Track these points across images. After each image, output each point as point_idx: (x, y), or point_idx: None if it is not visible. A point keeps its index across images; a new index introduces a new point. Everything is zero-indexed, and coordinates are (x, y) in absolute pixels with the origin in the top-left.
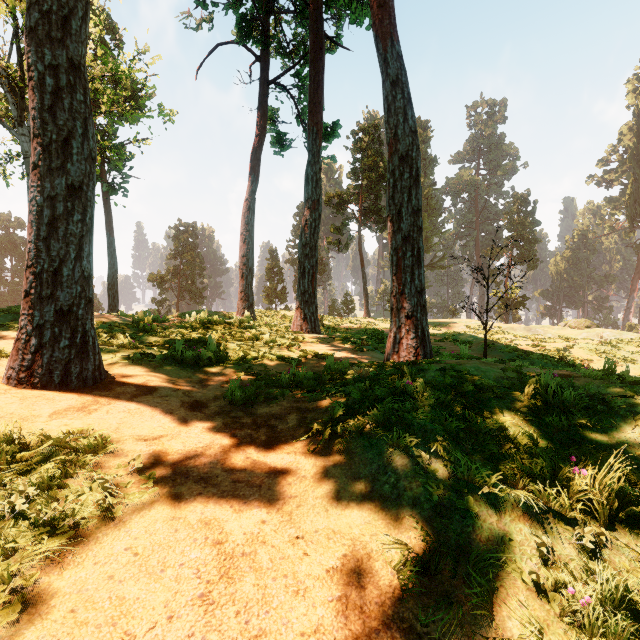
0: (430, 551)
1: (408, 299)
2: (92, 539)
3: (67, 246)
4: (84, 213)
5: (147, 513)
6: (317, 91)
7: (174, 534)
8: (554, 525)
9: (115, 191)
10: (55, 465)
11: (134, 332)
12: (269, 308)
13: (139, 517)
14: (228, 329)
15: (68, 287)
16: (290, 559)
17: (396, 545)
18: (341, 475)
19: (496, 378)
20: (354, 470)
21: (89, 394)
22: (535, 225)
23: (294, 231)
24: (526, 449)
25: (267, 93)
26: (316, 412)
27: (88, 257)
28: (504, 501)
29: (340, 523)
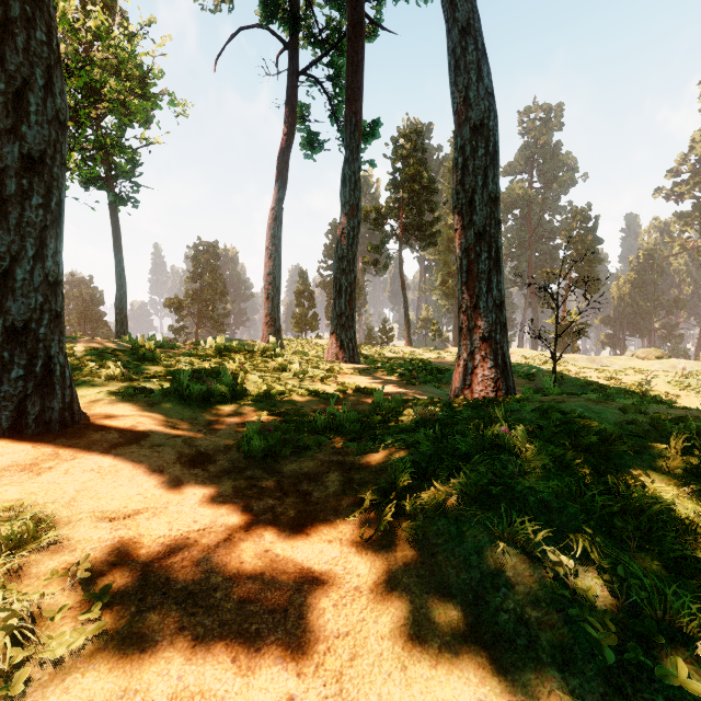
0: None
1: (484, 315)
2: None
3: (22, 239)
4: (48, 196)
5: (77, 681)
6: (356, 74)
7: None
8: None
9: (123, 202)
10: None
11: (131, 360)
12: (298, 337)
13: (60, 692)
14: (249, 357)
15: (23, 296)
16: None
17: None
18: (419, 588)
19: (618, 422)
20: (439, 578)
21: (49, 444)
22: (597, 243)
23: (326, 251)
24: None
25: (296, 85)
26: (366, 471)
27: (55, 256)
28: None
29: None
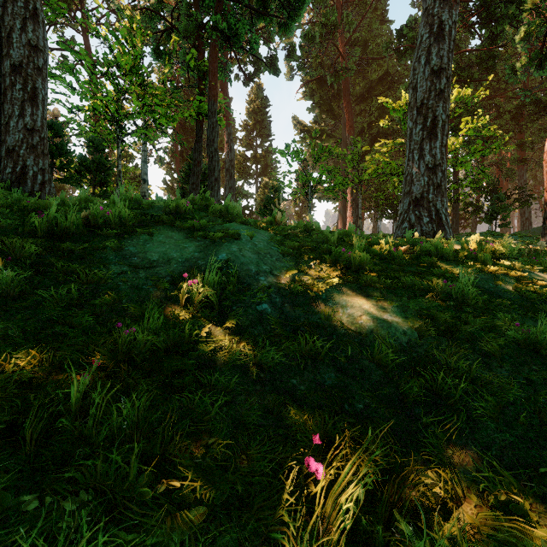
0: None
1: None
2: None
3: None
4: None
5: None
6: None
7: None
8: None
9: None
10: None
11: None
12: None
13: None
14: None
15: None
16: None
17: None
18: None
19: None
20: None
21: None
22: None
23: None
24: None
25: None
26: None
27: None
28: None
29: None
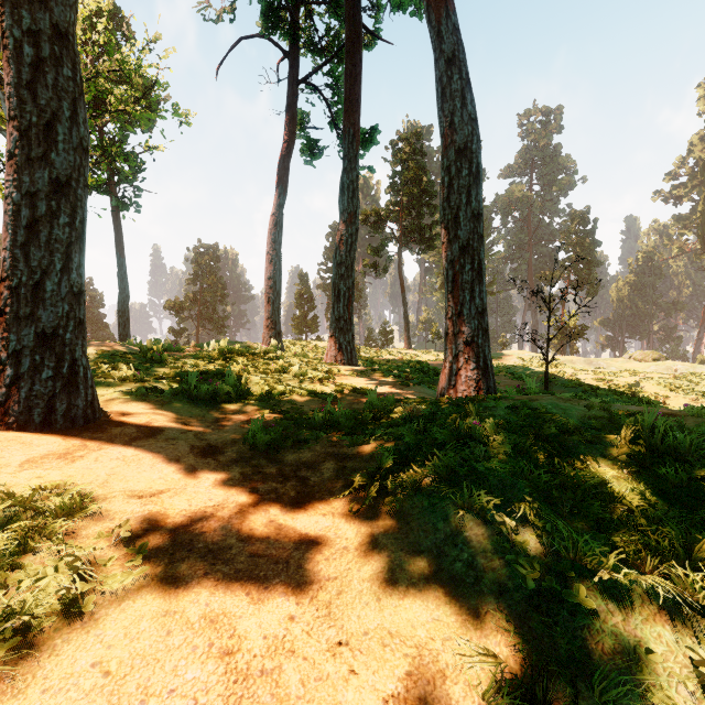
0: (531, 667)
1: (467, 321)
2: (46, 649)
3: (51, 255)
4: (73, 215)
5: (130, 605)
6: (354, 87)
7: (165, 639)
8: (704, 628)
9: (126, 206)
10: (12, 534)
11: (141, 363)
12: (299, 339)
13: (118, 612)
14: (251, 360)
15: (52, 305)
16: (330, 681)
17: (480, 656)
18: (395, 547)
19: (581, 417)
20: (412, 540)
21: (77, 437)
22: (595, 246)
23: (326, 253)
24: (638, 512)
25: (296, 94)
26: (358, 460)
27: (78, 269)
28: (628, 590)
29: (398, 620)
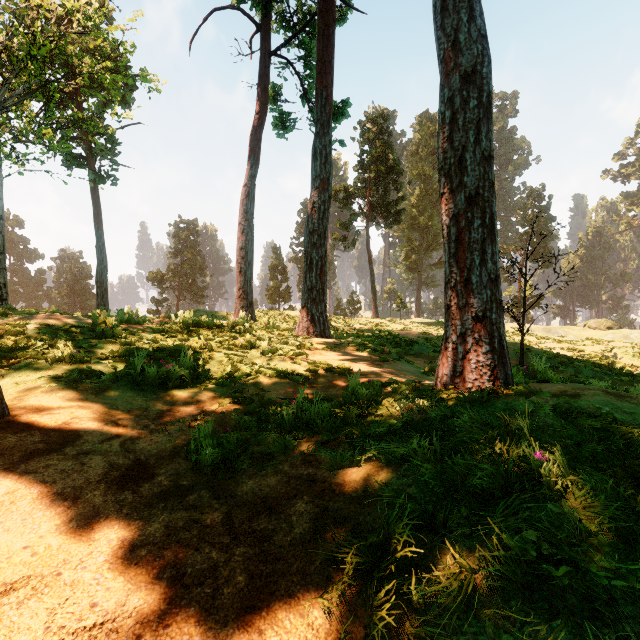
0: None
1: (477, 291)
2: None
3: None
4: None
5: None
6: (327, 48)
7: None
8: None
9: (103, 179)
10: None
11: (88, 338)
12: (272, 308)
13: None
14: (217, 333)
15: None
16: None
17: None
18: None
19: None
20: None
21: None
22: (550, 221)
23: (298, 228)
24: None
25: (268, 65)
26: (345, 497)
27: None
28: None
29: None
